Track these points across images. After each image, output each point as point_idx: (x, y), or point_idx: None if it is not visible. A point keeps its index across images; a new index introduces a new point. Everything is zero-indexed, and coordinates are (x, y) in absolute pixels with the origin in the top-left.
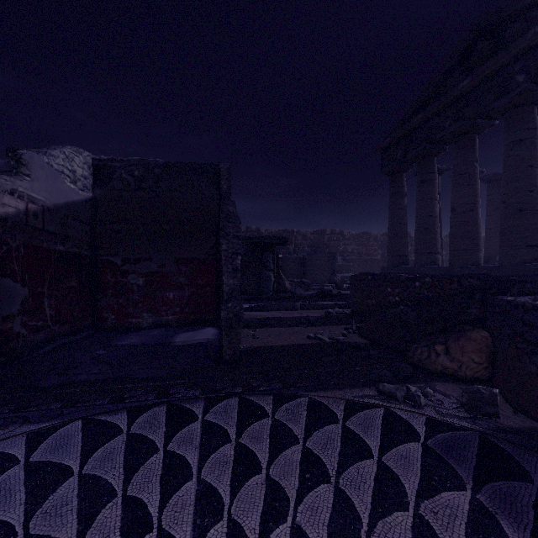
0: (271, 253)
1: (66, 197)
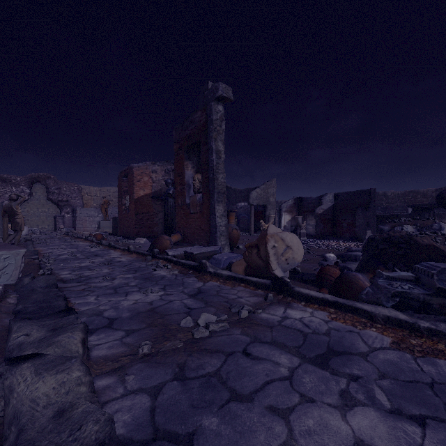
0: (427, 213)
1: (328, 206)
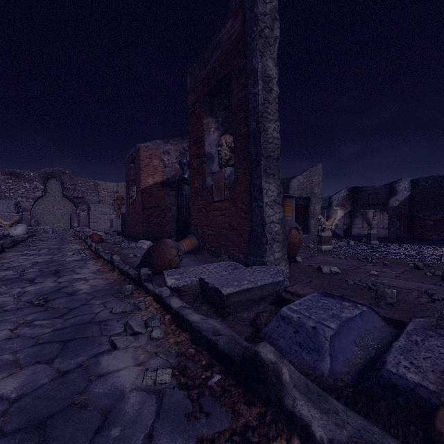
0: None
1: (404, 197)
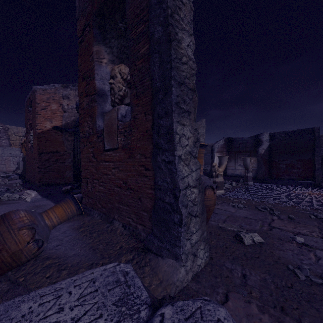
0: None
1: (266, 146)
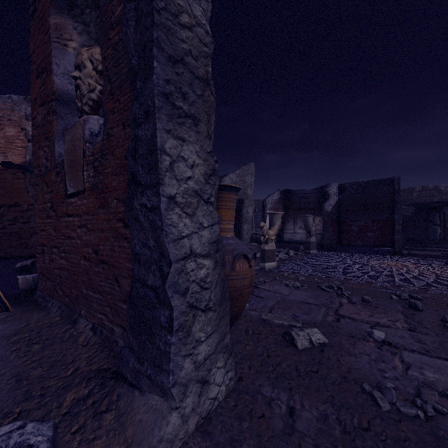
0: (437, 213)
1: (334, 201)
